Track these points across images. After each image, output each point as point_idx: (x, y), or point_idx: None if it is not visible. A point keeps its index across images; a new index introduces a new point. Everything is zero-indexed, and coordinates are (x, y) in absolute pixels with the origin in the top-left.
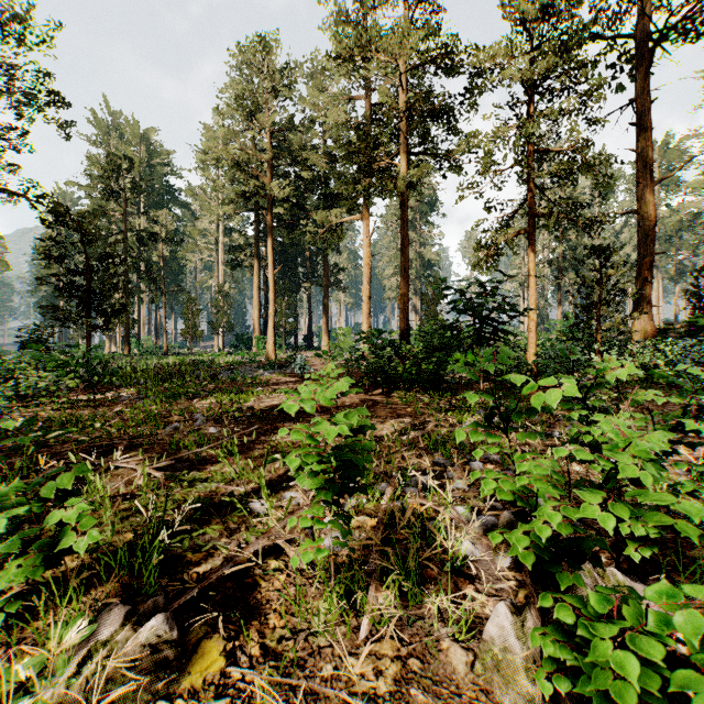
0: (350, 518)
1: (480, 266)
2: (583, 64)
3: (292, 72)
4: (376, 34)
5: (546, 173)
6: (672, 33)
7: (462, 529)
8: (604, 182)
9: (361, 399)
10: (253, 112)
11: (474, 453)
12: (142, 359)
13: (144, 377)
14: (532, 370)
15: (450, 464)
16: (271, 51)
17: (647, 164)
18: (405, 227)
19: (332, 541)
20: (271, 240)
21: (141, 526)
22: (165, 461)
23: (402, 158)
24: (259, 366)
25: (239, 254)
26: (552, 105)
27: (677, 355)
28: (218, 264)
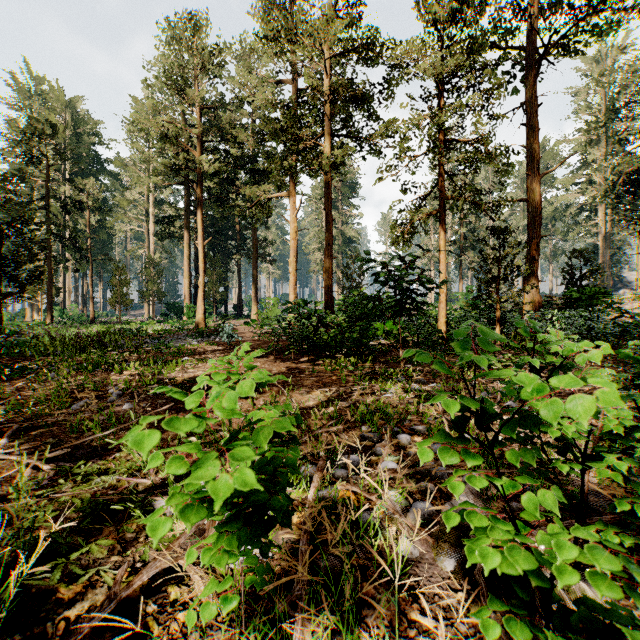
0: (268, 547)
1: (397, 242)
2: (486, 64)
3: (221, 51)
4: (302, 21)
5: (455, 160)
6: (556, 48)
7: (398, 522)
8: (504, 170)
9: (287, 368)
10: (182, 87)
11: (451, 487)
12: (64, 327)
13: (61, 347)
14: (443, 337)
15: (378, 438)
16: (200, 29)
17: (535, 159)
18: (329, 204)
19: (245, 579)
20: (200, 212)
21: (5, 545)
22: (62, 448)
23: (326, 140)
24: (187, 335)
25: (169, 225)
26: (460, 99)
27: (562, 324)
28: (148, 235)
